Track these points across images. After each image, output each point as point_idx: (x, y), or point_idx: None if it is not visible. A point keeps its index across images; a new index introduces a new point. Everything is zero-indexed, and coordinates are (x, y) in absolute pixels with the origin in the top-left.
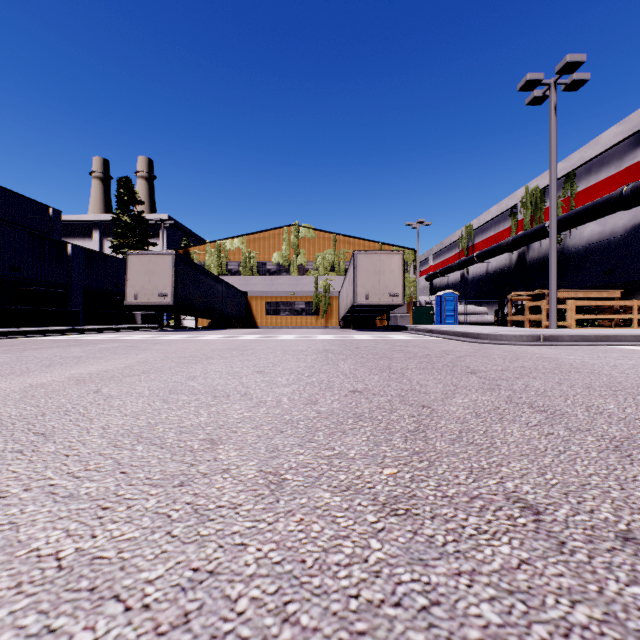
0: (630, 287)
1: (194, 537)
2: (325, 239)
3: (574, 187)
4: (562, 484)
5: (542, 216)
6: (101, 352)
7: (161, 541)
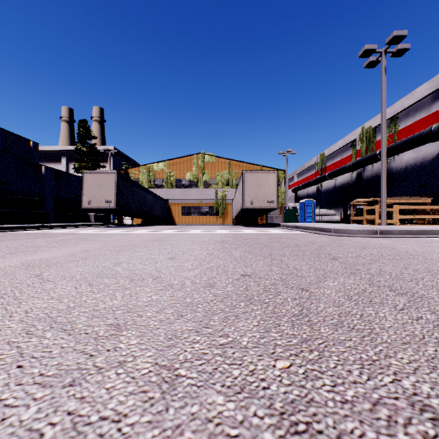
0: (436, 196)
1: None
2: (222, 163)
3: (396, 126)
4: None
5: (374, 147)
6: (57, 242)
7: None
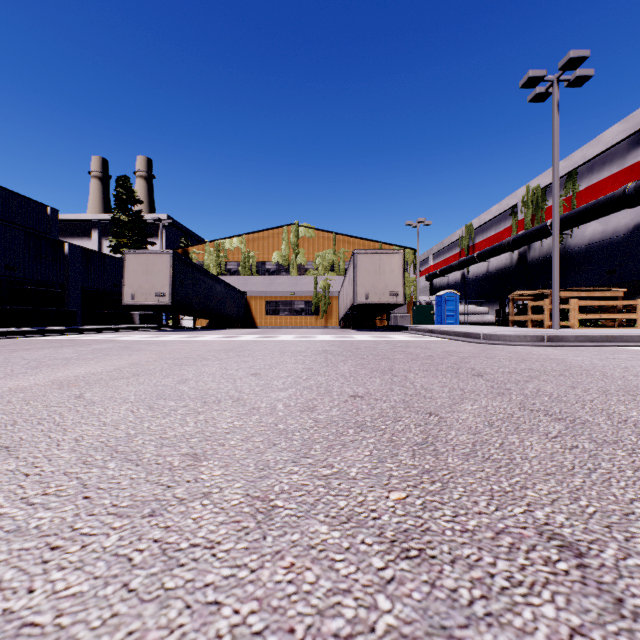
0: (633, 287)
1: (156, 592)
2: (325, 239)
3: (576, 186)
4: (601, 513)
5: (543, 215)
6: (93, 353)
7: (114, 598)
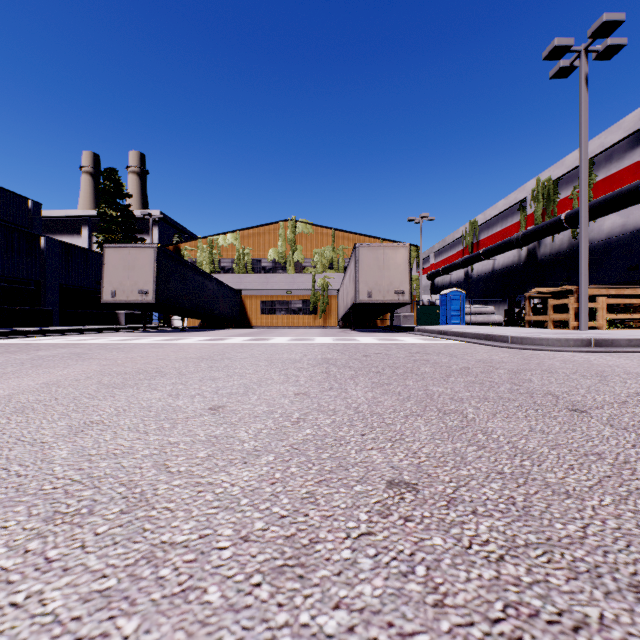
0: None
1: None
2: (323, 235)
3: (592, 176)
4: None
5: (555, 209)
6: (22, 364)
7: None
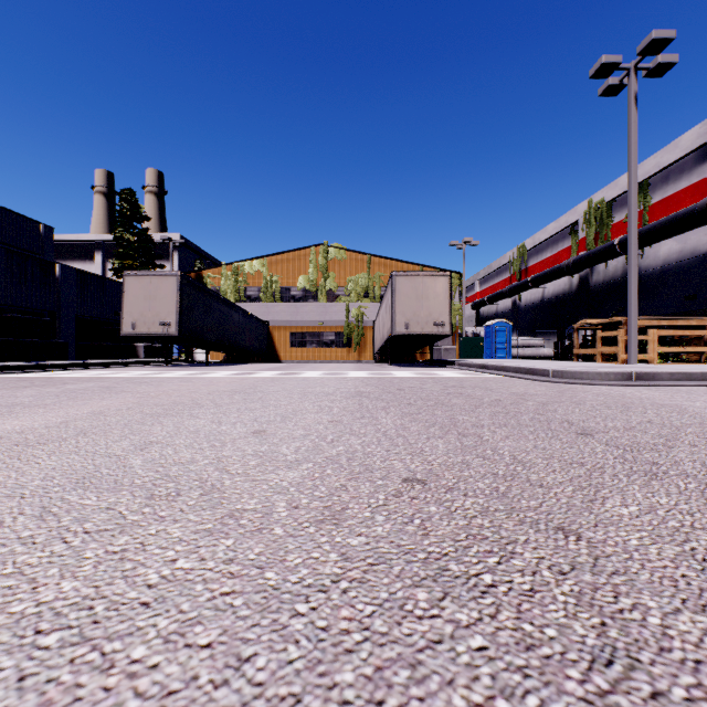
0: None
1: None
2: (358, 261)
3: (648, 199)
4: None
5: (609, 233)
6: (57, 396)
7: None
